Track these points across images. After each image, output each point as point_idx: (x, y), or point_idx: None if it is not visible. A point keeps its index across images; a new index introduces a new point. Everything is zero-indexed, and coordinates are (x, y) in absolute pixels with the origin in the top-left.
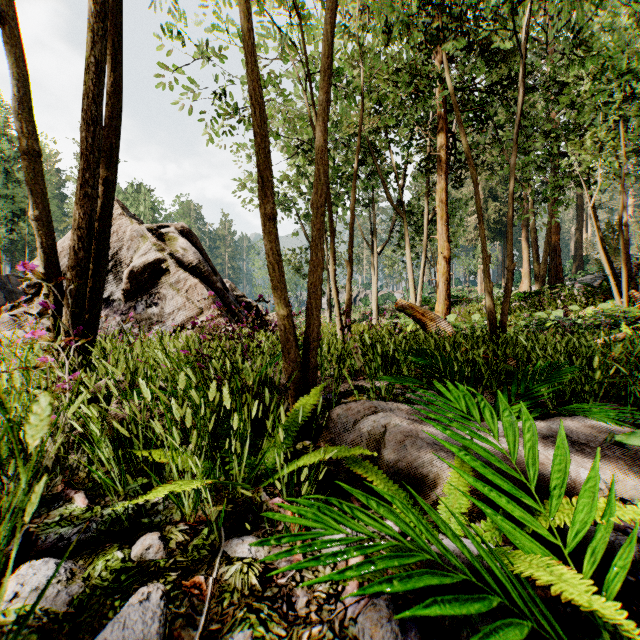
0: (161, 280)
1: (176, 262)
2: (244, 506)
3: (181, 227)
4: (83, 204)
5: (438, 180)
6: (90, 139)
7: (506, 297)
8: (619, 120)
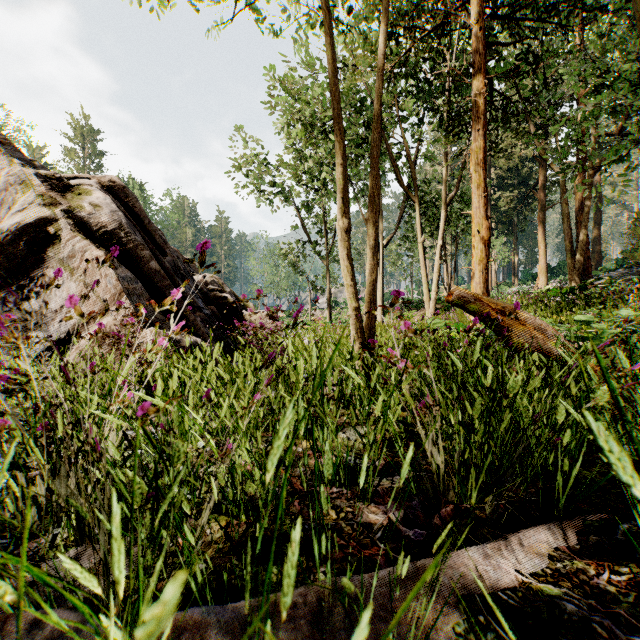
0: (47, 254)
1: (74, 224)
2: None
3: (109, 181)
4: None
5: (474, 137)
6: None
7: None
8: None
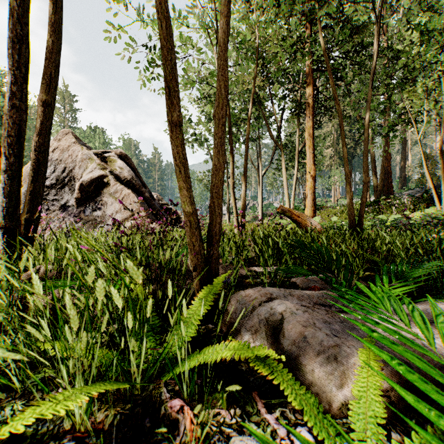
0: (103, 191)
1: (115, 177)
2: (142, 406)
3: (120, 152)
4: (13, 115)
5: (307, 120)
6: (18, 56)
7: (362, 203)
8: (441, 74)
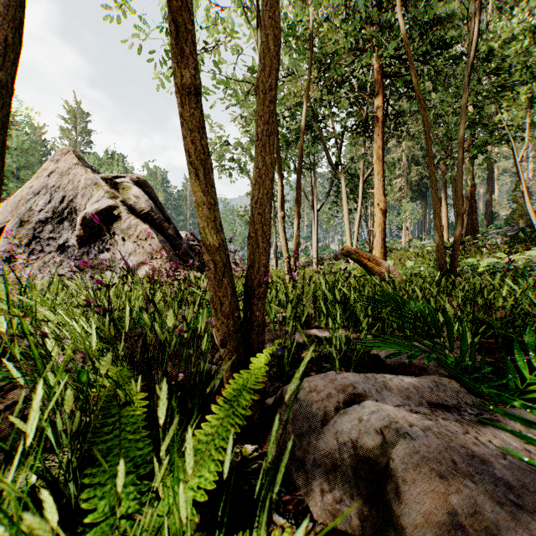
0: (113, 226)
1: (128, 209)
2: None
3: (136, 178)
4: None
5: (375, 139)
6: None
7: (456, 241)
8: None
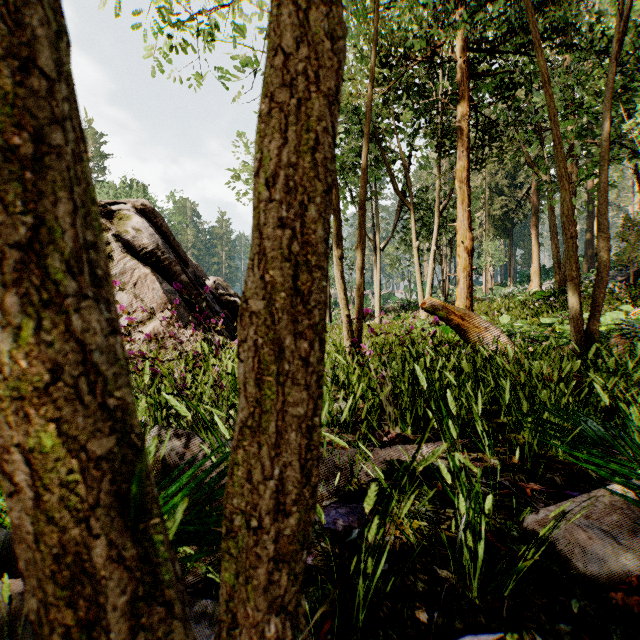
0: None
1: (123, 246)
2: None
3: (141, 205)
4: None
5: (458, 157)
6: None
7: (598, 292)
8: None
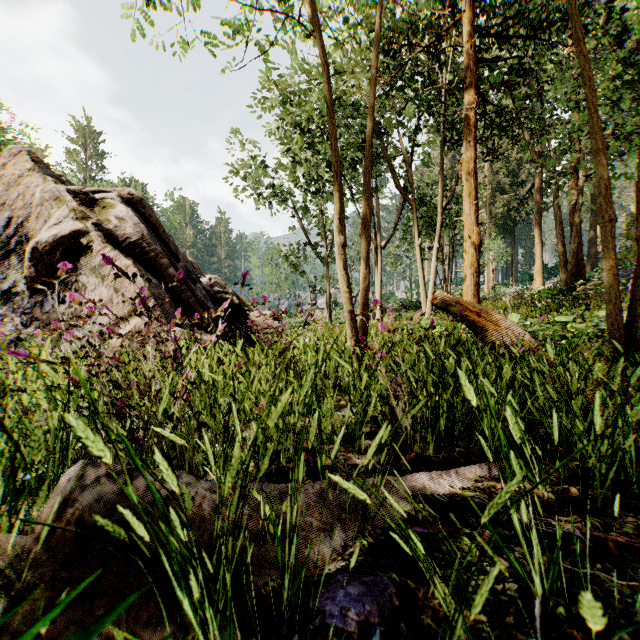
0: (80, 262)
1: (103, 236)
2: None
3: (128, 194)
4: None
5: (465, 148)
6: None
7: (639, 284)
8: None
